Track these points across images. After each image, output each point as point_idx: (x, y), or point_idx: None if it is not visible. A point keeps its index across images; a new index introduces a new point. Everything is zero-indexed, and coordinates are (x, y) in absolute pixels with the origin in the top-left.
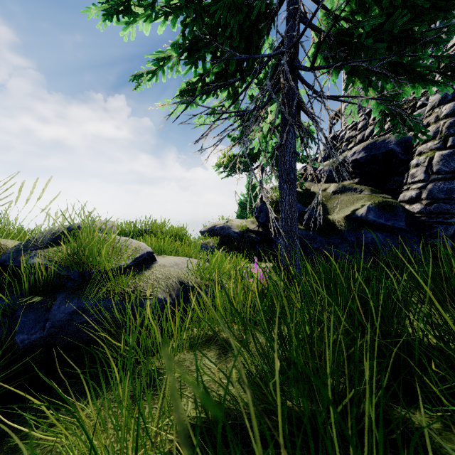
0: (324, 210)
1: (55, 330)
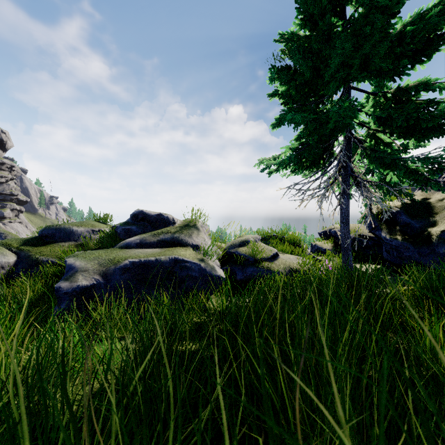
0: (428, 223)
1: (247, 276)
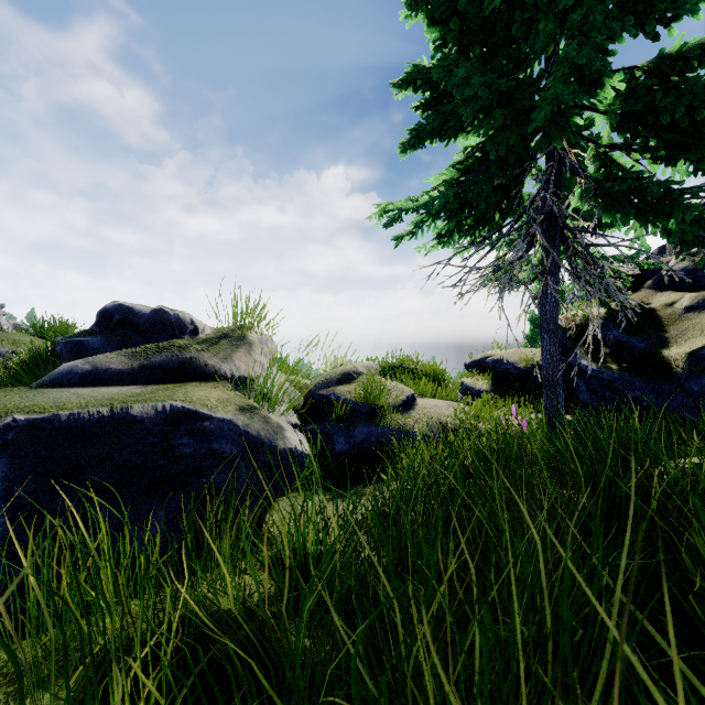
0: (658, 341)
1: (356, 444)
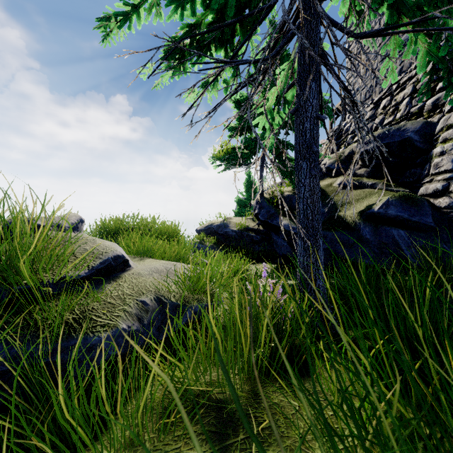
0: (332, 206)
1: None
